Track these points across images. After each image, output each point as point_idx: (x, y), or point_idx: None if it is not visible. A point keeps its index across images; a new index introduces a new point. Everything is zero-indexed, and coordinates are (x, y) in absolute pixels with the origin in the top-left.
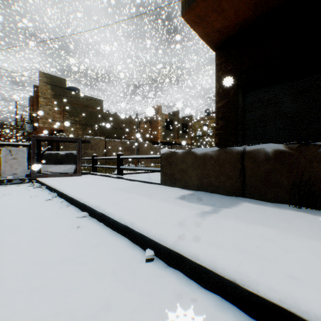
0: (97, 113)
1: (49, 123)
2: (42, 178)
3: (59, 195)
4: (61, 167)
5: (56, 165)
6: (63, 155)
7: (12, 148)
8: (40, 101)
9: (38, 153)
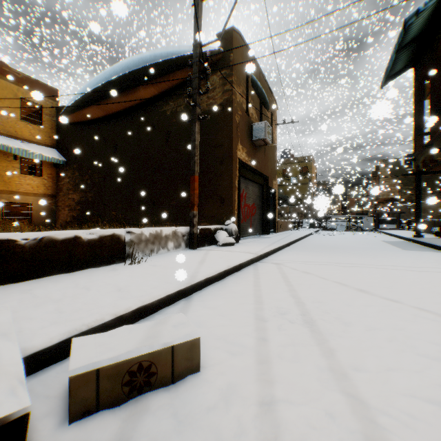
0: (431, 177)
1: (385, 194)
2: (378, 229)
3: (382, 233)
4: (388, 225)
5: (386, 225)
6: (390, 220)
7: (366, 217)
8: (379, 180)
9: (377, 219)
